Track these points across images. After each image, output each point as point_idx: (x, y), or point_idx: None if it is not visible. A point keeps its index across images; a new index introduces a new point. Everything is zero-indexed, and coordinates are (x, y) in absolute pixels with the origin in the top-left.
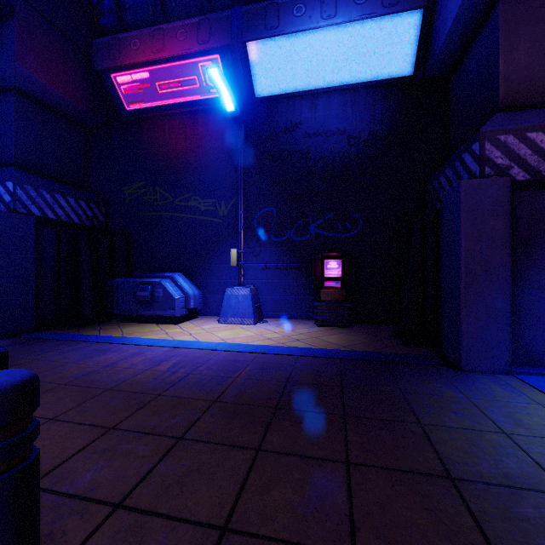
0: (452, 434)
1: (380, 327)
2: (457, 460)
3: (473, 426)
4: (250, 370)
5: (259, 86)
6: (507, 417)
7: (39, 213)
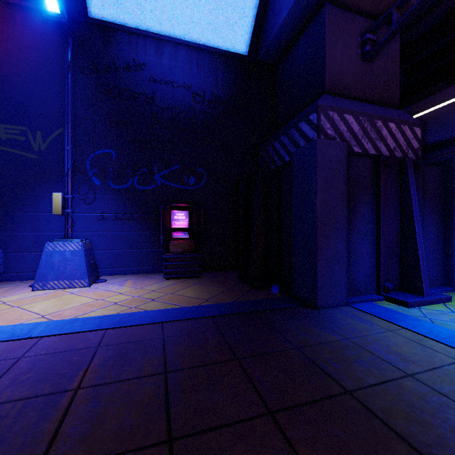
0: (384, 396)
1: (225, 274)
2: (427, 441)
3: (384, 375)
4: (101, 365)
5: (94, 3)
6: (390, 353)
7: None
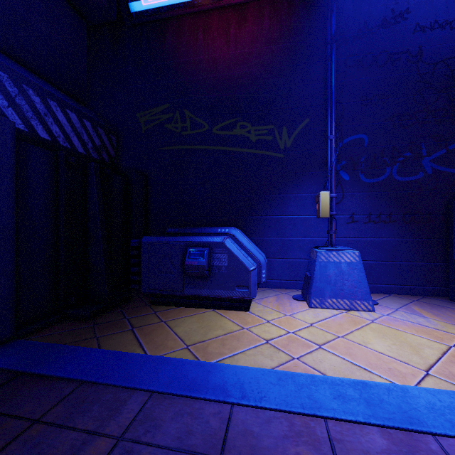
0: None
1: None
2: None
3: None
4: None
5: None
6: None
7: (21, 125)
